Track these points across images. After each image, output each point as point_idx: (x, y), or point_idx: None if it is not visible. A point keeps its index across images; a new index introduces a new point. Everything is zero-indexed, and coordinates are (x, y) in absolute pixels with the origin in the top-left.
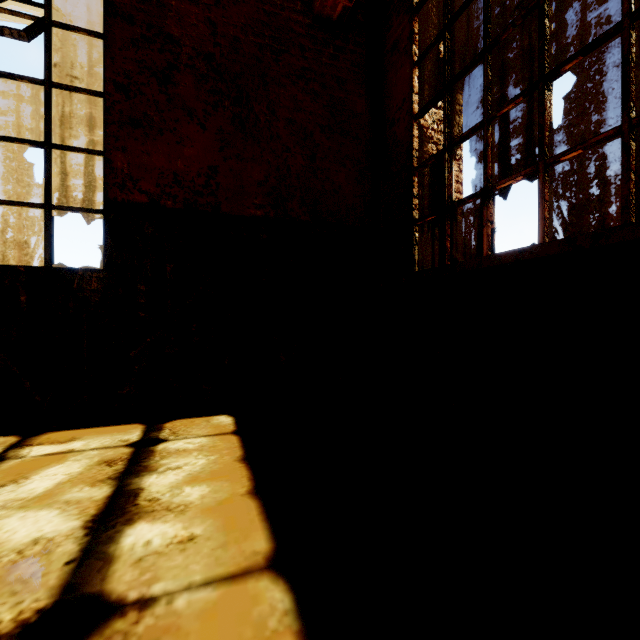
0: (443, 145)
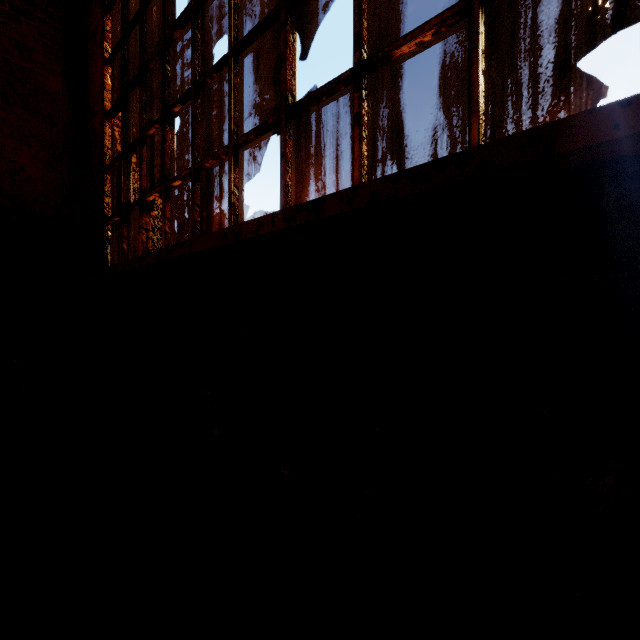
0: (121, 150)
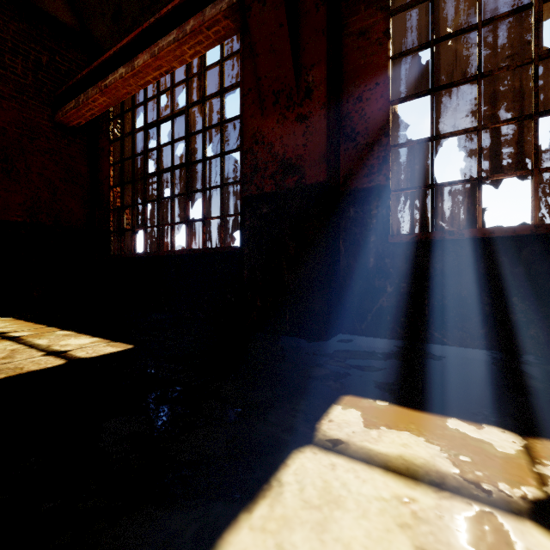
0: (121, 206)
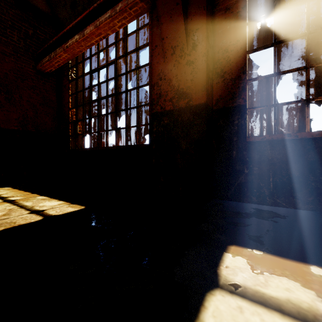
0: (76, 120)
